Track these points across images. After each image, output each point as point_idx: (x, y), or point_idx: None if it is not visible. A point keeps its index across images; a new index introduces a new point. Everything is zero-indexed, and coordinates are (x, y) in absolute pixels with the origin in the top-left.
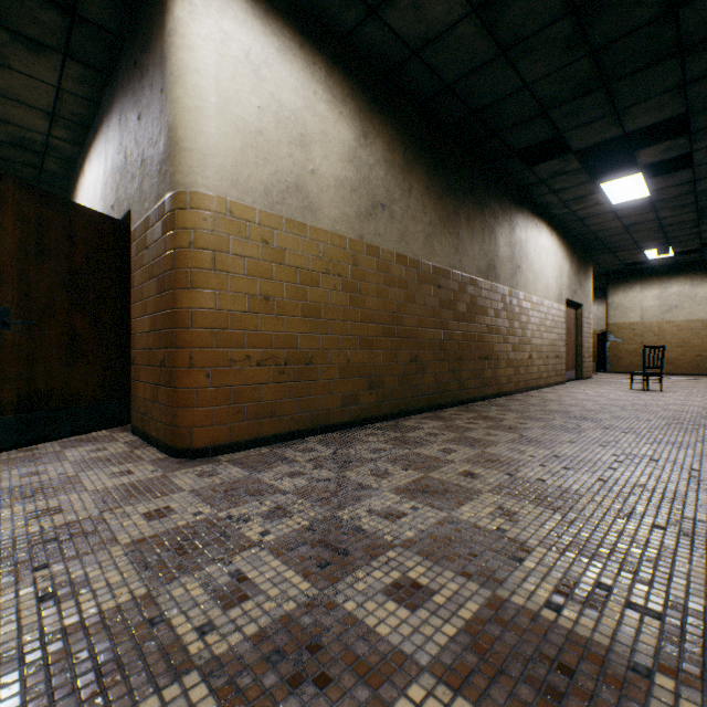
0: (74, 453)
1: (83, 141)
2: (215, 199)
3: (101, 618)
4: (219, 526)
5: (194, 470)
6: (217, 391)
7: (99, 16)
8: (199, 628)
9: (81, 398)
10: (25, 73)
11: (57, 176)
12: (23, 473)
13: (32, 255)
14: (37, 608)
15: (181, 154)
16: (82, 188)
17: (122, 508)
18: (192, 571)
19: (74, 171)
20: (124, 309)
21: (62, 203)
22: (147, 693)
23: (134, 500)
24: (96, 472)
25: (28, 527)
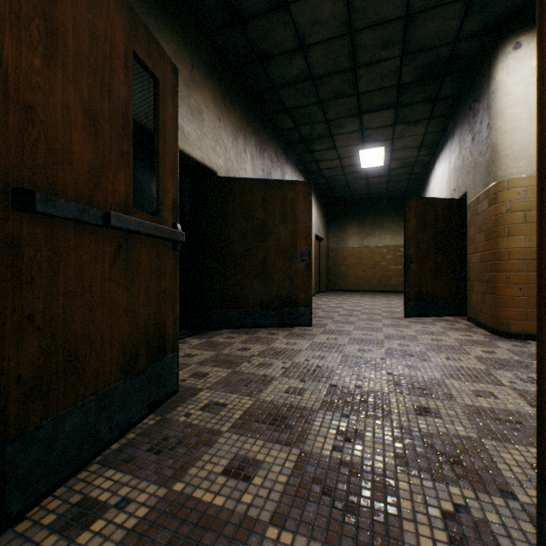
0: (439, 324)
1: (433, 152)
2: (525, 178)
3: (468, 368)
4: (523, 364)
5: (509, 342)
6: (526, 299)
7: (448, 93)
8: (509, 382)
9: (439, 298)
10: (410, 136)
11: (418, 173)
12: (421, 326)
13: (419, 229)
14: (445, 359)
15: (500, 159)
16: (432, 178)
17: (469, 346)
18: (506, 370)
19: (427, 168)
20: (461, 249)
21: (431, 201)
22: (488, 384)
23: (474, 345)
24: (452, 332)
25: (432, 342)
